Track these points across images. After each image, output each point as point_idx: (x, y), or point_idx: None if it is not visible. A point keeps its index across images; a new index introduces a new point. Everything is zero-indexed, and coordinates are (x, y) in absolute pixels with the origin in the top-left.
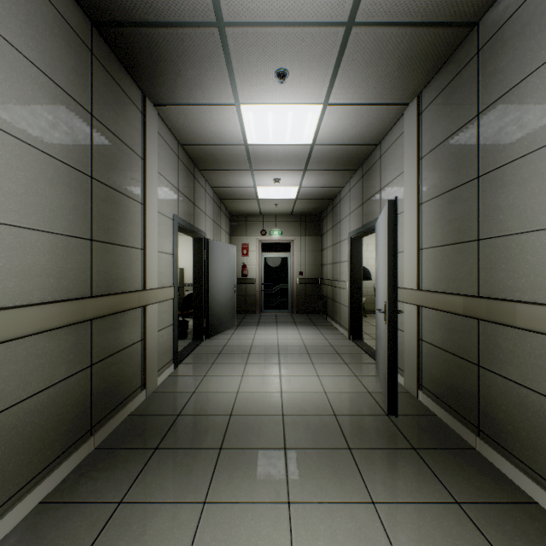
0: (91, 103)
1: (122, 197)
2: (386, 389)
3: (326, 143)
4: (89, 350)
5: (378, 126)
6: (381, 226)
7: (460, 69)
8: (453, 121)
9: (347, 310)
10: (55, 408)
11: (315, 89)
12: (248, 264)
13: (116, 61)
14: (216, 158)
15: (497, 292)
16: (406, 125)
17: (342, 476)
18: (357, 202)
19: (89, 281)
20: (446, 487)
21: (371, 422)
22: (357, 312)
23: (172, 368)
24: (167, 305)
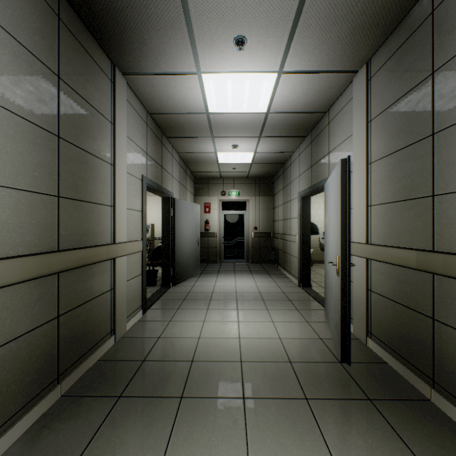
0: (58, 66)
1: (91, 157)
2: (339, 338)
3: (279, 111)
4: (55, 302)
5: (327, 94)
6: (332, 184)
7: (412, 31)
8: (404, 82)
9: (297, 261)
10: (17, 361)
11: (271, 56)
12: (210, 220)
13: (85, 30)
14: (181, 126)
15: (455, 247)
16: (355, 91)
17: (301, 430)
18: (306, 165)
19: (55, 235)
20: (408, 445)
21: (325, 370)
22: (306, 263)
23: (141, 313)
24: (136, 257)
